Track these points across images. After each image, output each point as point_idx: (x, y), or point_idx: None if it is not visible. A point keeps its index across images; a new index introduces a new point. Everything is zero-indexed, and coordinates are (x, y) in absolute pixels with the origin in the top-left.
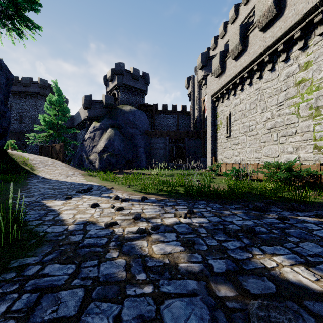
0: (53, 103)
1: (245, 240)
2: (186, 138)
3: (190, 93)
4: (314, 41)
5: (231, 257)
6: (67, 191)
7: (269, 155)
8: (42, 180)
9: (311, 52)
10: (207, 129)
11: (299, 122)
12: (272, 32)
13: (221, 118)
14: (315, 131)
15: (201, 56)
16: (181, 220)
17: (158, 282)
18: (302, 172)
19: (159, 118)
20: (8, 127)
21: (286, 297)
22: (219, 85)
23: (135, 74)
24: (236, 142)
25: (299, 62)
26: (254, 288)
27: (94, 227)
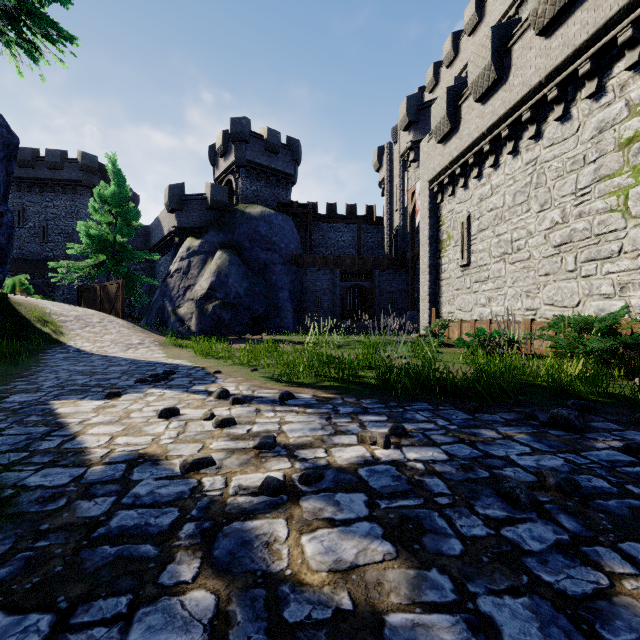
0: (106, 199)
1: (565, 519)
2: (376, 270)
3: (384, 180)
4: None
5: (545, 586)
6: (119, 378)
7: (558, 303)
8: (73, 355)
9: None
10: (419, 252)
11: (627, 228)
12: (566, 34)
13: (451, 227)
14: None
15: (407, 103)
16: (378, 453)
17: None
18: None
19: (321, 232)
20: (9, 246)
21: None
22: (445, 157)
23: (272, 141)
24: (484, 275)
25: (627, 97)
26: None
27: (151, 472)
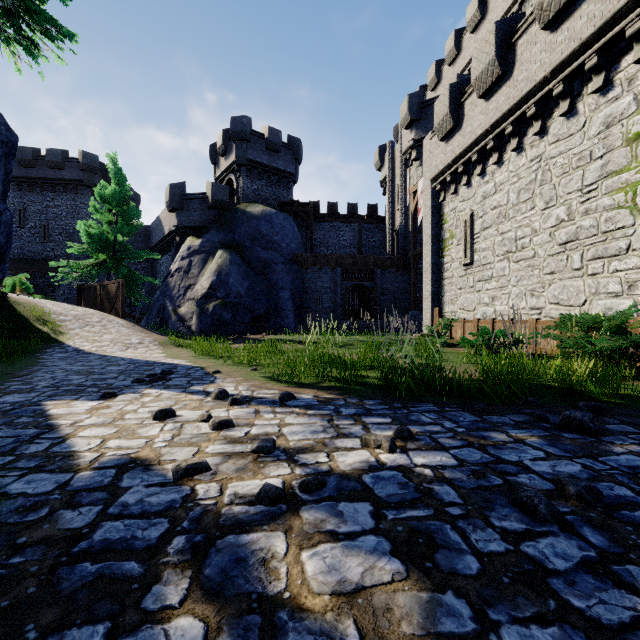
0: (106, 198)
1: (589, 533)
2: (377, 269)
3: (385, 179)
4: None
5: (575, 613)
6: (116, 377)
7: (564, 302)
8: (71, 355)
9: None
10: (421, 251)
11: (635, 225)
12: (572, 28)
13: (453, 225)
14: None
15: (409, 101)
16: (383, 457)
17: None
18: None
19: (322, 231)
20: (8, 245)
21: None
22: (448, 155)
23: (273, 140)
24: (487, 274)
25: (635, 91)
26: None
27: (142, 478)
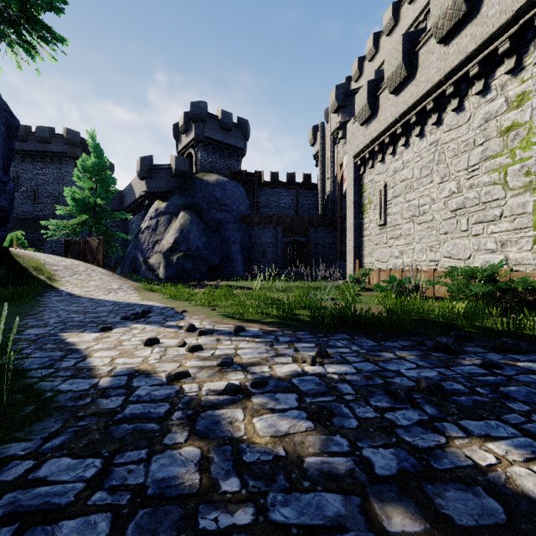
0: (88, 169)
1: (428, 408)
2: (311, 227)
3: (317, 153)
4: (533, 57)
5: (405, 443)
6: (107, 316)
7: (454, 256)
8: (66, 298)
9: (529, 77)
10: (346, 213)
11: (506, 198)
12: (460, 43)
13: (371, 193)
14: (535, 213)
15: (336, 91)
16: (307, 368)
17: (265, 498)
18: (515, 284)
19: (266, 195)
20: (11, 208)
21: (531, 534)
22: (367, 137)
23: (225, 121)
24: (397, 233)
25: (506, 95)
26: (461, 514)
27: (146, 381)
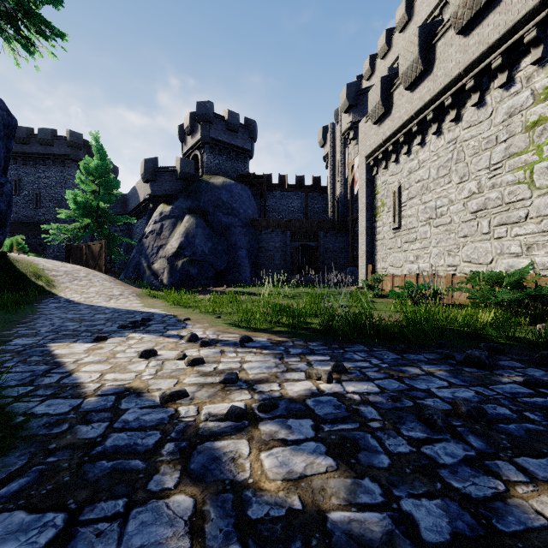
0: (90, 171)
1: (473, 439)
2: (321, 231)
3: (327, 155)
4: None
5: (454, 491)
6: (104, 324)
7: (475, 260)
8: (64, 305)
9: None
10: (357, 217)
11: (532, 198)
12: (481, 33)
13: (384, 195)
14: None
15: (347, 89)
16: (322, 386)
17: None
18: (546, 290)
19: (274, 199)
20: (9, 211)
21: None
22: (380, 136)
23: (232, 122)
24: (412, 237)
25: (532, 87)
26: None
27: (136, 403)
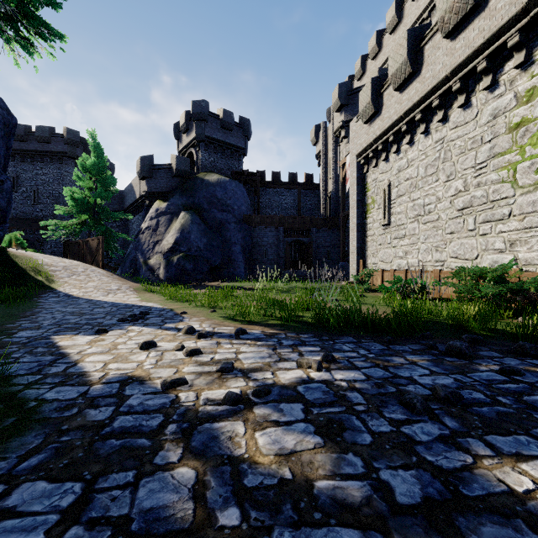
0: (88, 168)
1: (448, 420)
2: (313, 228)
3: (320, 153)
4: None
5: (428, 463)
6: (104, 317)
7: (461, 256)
8: (63, 299)
9: None
10: (349, 213)
11: (515, 196)
12: (467, 38)
13: (374, 193)
14: None
15: (339, 89)
16: (312, 375)
17: (269, 535)
18: (527, 285)
19: (267, 196)
20: (8, 208)
21: None
22: (370, 135)
23: (226, 120)
24: (401, 233)
25: (515, 90)
26: None
27: (139, 389)
